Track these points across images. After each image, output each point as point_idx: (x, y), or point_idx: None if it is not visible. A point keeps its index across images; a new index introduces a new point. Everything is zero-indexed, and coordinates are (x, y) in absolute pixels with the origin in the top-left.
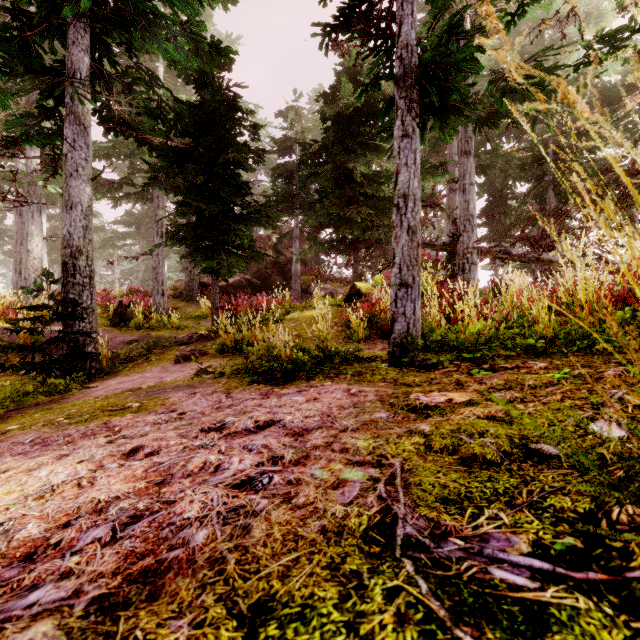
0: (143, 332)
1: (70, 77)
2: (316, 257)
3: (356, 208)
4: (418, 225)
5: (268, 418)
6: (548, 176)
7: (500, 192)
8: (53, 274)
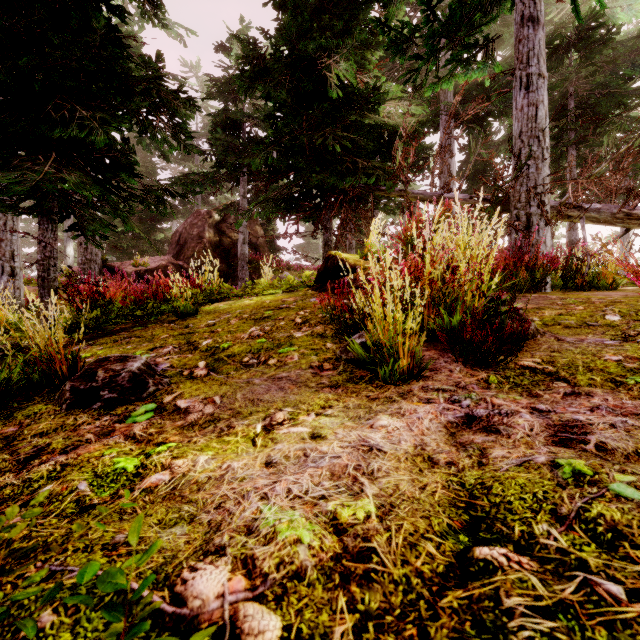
0: None
1: None
2: (270, 243)
3: (333, 130)
4: None
5: None
6: (569, 133)
7: (483, 172)
8: None
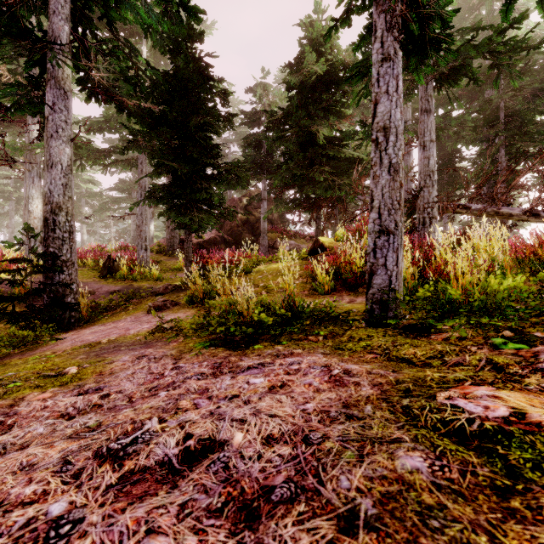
0: (127, 283)
1: (48, 42)
2: (281, 217)
3: (319, 168)
4: (401, 162)
5: (206, 433)
6: (499, 137)
7: (449, 156)
8: (33, 229)
